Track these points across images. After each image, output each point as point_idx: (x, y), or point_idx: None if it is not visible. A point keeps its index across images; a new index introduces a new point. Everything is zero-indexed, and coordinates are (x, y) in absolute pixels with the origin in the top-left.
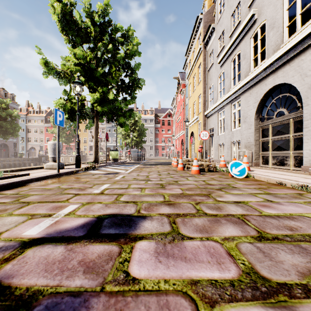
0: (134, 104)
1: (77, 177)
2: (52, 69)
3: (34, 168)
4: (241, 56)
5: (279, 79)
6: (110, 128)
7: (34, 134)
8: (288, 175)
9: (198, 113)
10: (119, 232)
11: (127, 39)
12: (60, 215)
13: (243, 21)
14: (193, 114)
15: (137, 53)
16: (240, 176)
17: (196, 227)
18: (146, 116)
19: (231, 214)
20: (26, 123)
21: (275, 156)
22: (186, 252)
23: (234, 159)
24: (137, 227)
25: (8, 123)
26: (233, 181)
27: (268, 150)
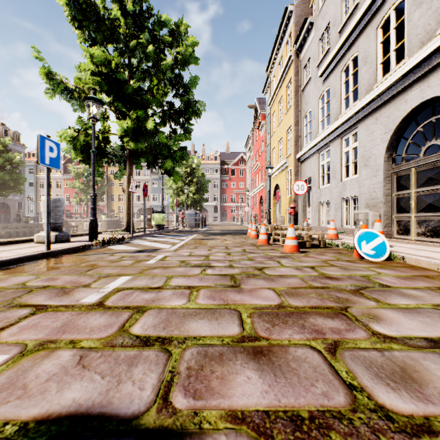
0: (192, 146)
1: (82, 258)
2: (58, 83)
3: (17, 241)
4: (360, 60)
5: (432, 90)
6: (156, 180)
7: None
8: None
9: (287, 156)
10: None
11: (178, 39)
12: None
13: (362, 3)
14: (278, 158)
15: (193, 60)
16: (376, 257)
17: None
18: (209, 163)
19: None
20: (37, 174)
21: (422, 220)
22: None
23: (364, 226)
24: None
25: (7, 173)
26: (371, 269)
27: (409, 212)
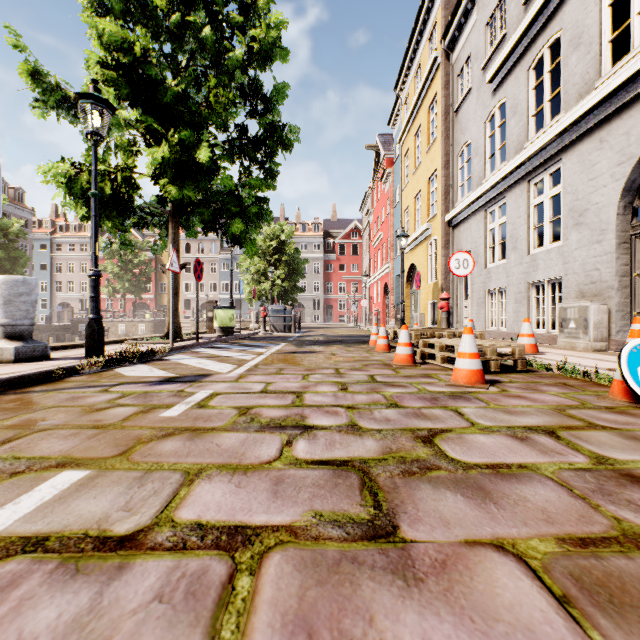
0: (281, 210)
1: (34, 399)
2: (52, 90)
3: None
4: (566, 43)
5: None
6: (228, 261)
7: (68, 275)
8: None
9: (430, 219)
10: None
11: (254, 21)
12: None
13: None
14: (414, 222)
15: (279, 53)
16: None
17: None
18: (307, 235)
19: None
20: (52, 252)
21: None
22: None
23: (637, 331)
24: None
25: None
26: None
27: None
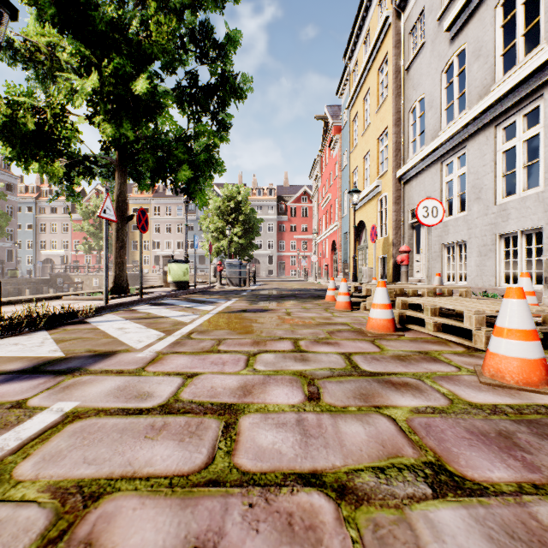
0: (239, 177)
1: None
2: None
3: None
4: None
5: None
6: (192, 222)
7: (51, 234)
8: None
9: (380, 176)
10: None
11: None
12: None
13: None
14: (363, 182)
15: None
16: None
17: None
18: (262, 199)
19: None
20: (37, 214)
21: None
22: None
23: None
24: None
25: None
26: None
27: None
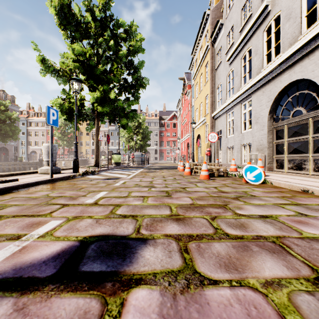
0: (138, 106)
1: (73, 182)
2: (49, 66)
3: (27, 172)
4: (253, 52)
5: (296, 75)
6: (113, 131)
7: (35, 137)
8: (311, 181)
9: (206, 115)
10: (107, 269)
11: (130, 35)
12: (32, 236)
13: (254, 14)
14: (199, 116)
15: (141, 50)
16: (256, 181)
17: (219, 259)
18: (151, 119)
19: (261, 235)
20: (27, 126)
21: (291, 159)
22: (211, 317)
23: (248, 162)
24: (134, 259)
25: (7, 126)
26: (250, 188)
27: (283, 153)
